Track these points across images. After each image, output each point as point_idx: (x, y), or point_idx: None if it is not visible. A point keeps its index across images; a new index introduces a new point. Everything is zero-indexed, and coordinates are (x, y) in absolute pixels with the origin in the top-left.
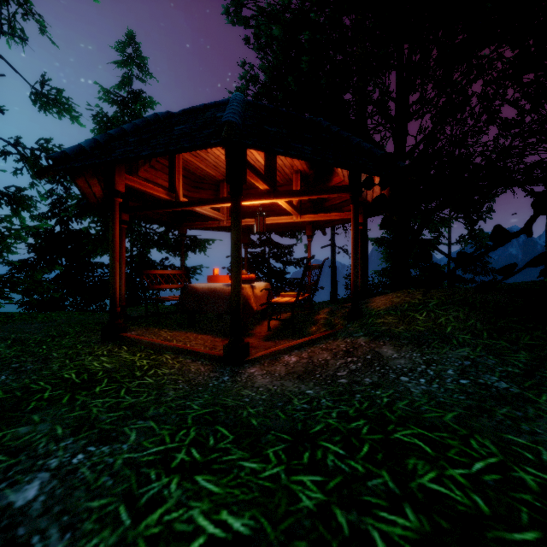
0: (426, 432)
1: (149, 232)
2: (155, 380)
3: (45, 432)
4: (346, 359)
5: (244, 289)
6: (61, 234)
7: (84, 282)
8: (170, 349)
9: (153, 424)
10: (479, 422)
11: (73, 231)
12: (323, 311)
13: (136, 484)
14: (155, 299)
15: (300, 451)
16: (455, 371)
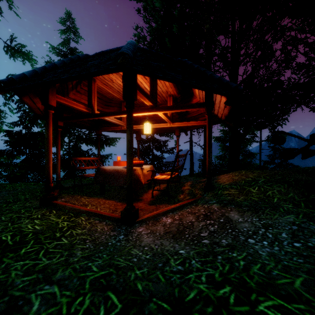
0: (285, 304)
1: (80, 133)
2: (69, 241)
3: None
4: (206, 221)
5: (136, 170)
6: (26, 134)
7: (39, 164)
8: (85, 213)
9: (56, 289)
10: None
11: (33, 132)
12: (187, 184)
13: None
14: (80, 176)
15: None
16: (287, 234)
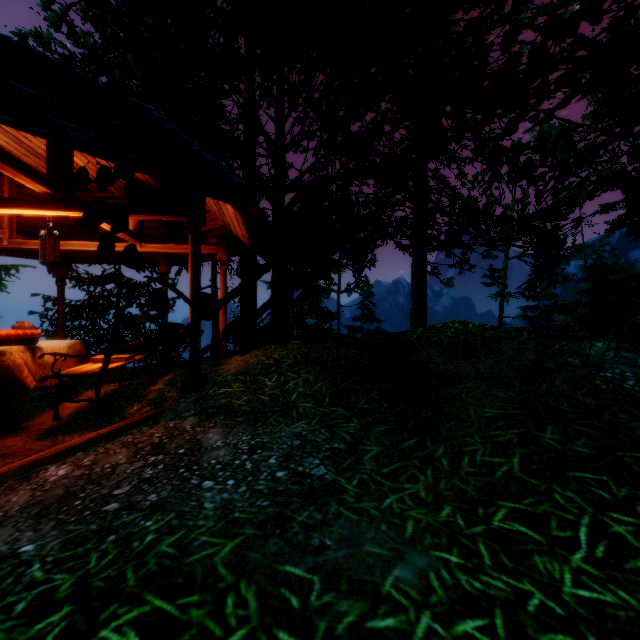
0: (165, 604)
1: None
2: None
3: None
4: (147, 459)
5: (5, 355)
6: None
7: None
8: None
9: None
10: (263, 549)
11: None
12: (164, 379)
13: None
14: None
15: None
16: (278, 458)
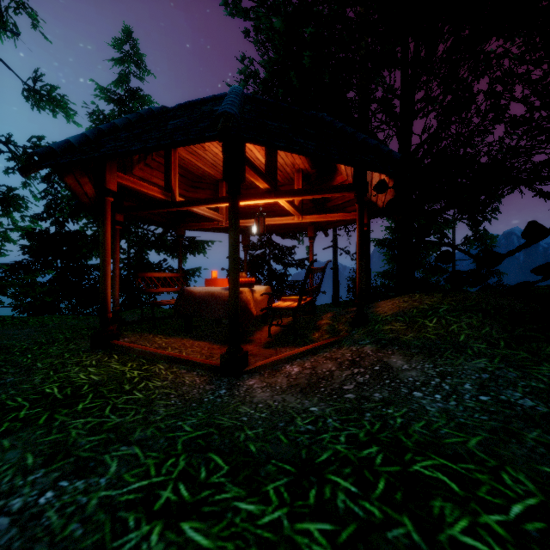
0: (449, 463)
1: (146, 234)
2: (145, 395)
3: (13, 461)
4: (352, 370)
5: (243, 293)
6: (56, 235)
7: (79, 284)
8: (164, 359)
9: (138, 450)
10: (509, 450)
11: (68, 232)
12: (326, 316)
13: (110, 534)
14: (151, 303)
15: (305, 488)
16: (472, 385)
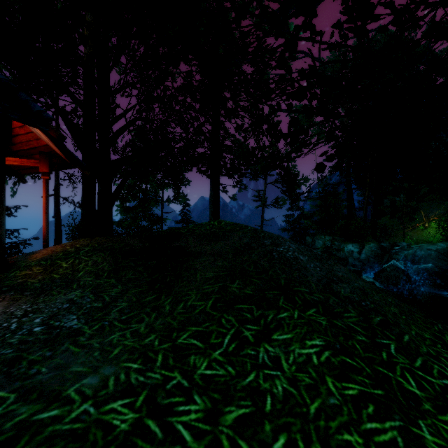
0: None
1: None
2: None
3: None
4: None
5: None
6: None
7: None
8: None
9: None
10: None
11: None
12: None
13: None
14: None
15: None
16: (44, 318)
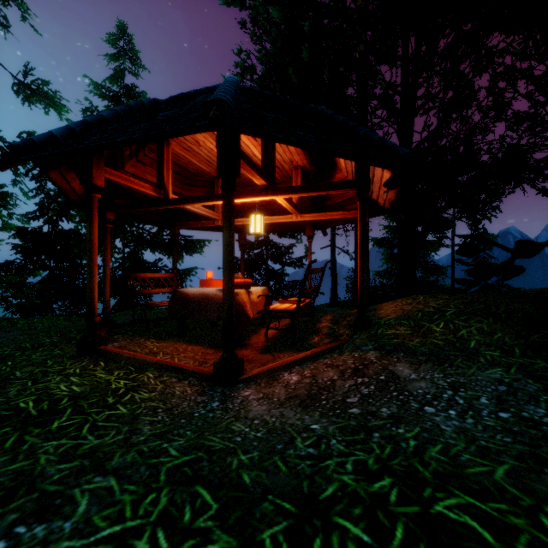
0: (477, 502)
1: (142, 233)
2: (130, 410)
3: None
4: (356, 379)
5: (239, 295)
6: (49, 234)
7: (73, 284)
8: (154, 366)
9: (114, 482)
10: (543, 483)
11: (61, 231)
12: (325, 318)
13: None
14: (143, 305)
15: (308, 536)
16: (489, 399)
